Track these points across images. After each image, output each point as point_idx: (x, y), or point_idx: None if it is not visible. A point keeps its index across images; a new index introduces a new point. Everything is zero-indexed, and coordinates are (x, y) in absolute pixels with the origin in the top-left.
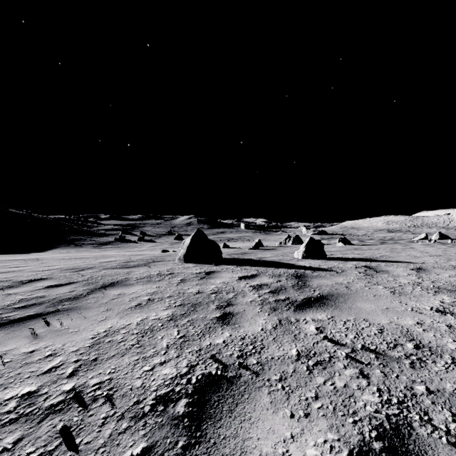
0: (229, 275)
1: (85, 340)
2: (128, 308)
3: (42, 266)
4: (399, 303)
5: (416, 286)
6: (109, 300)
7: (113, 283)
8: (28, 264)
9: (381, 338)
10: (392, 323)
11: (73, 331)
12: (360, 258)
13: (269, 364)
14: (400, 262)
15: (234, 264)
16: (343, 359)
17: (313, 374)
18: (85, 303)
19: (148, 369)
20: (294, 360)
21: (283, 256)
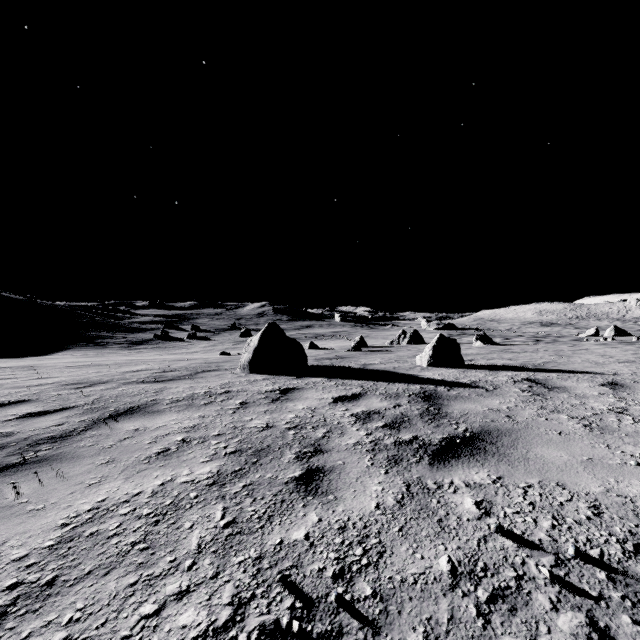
0: (317, 395)
1: (48, 532)
2: (144, 459)
3: (32, 379)
4: (606, 448)
5: (622, 416)
6: (116, 441)
7: (132, 408)
8: (14, 375)
9: (603, 528)
10: (611, 493)
11: (32, 509)
12: (515, 366)
13: (398, 598)
14: (578, 373)
15: (325, 376)
16: (546, 584)
17: (494, 628)
18: (75, 448)
19: (151, 611)
20: (448, 588)
21: (399, 363)
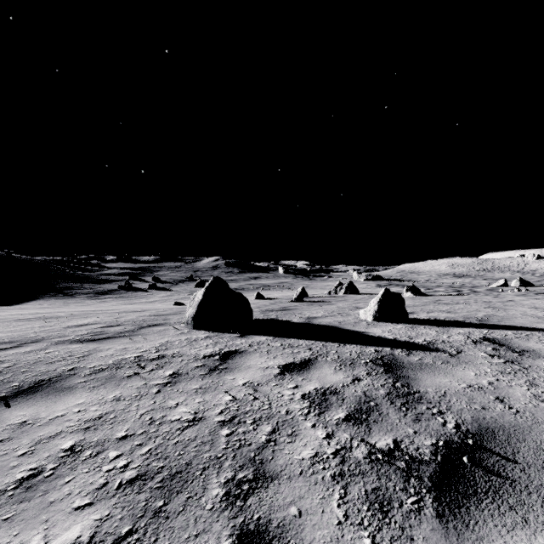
0: (261, 362)
1: None
2: None
3: None
4: None
5: None
6: None
7: (39, 383)
8: None
9: None
10: None
11: None
12: (461, 321)
13: None
14: (533, 330)
15: (270, 333)
16: None
17: None
18: None
19: None
20: None
21: (343, 316)
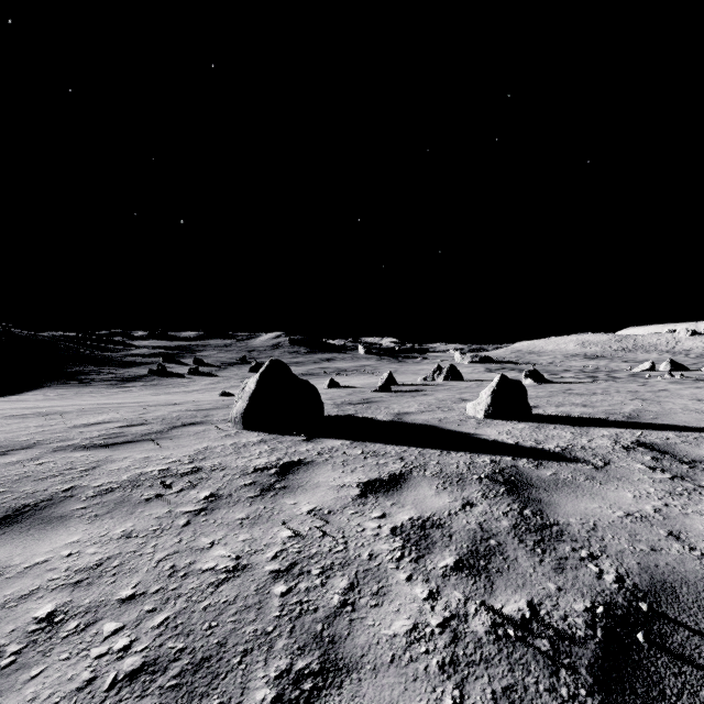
0: (334, 477)
1: None
2: None
3: None
4: None
5: None
6: None
7: (20, 510)
8: None
9: None
10: None
11: None
12: (602, 419)
13: None
14: (702, 431)
15: (347, 436)
16: None
17: None
18: None
19: None
20: None
21: (444, 411)
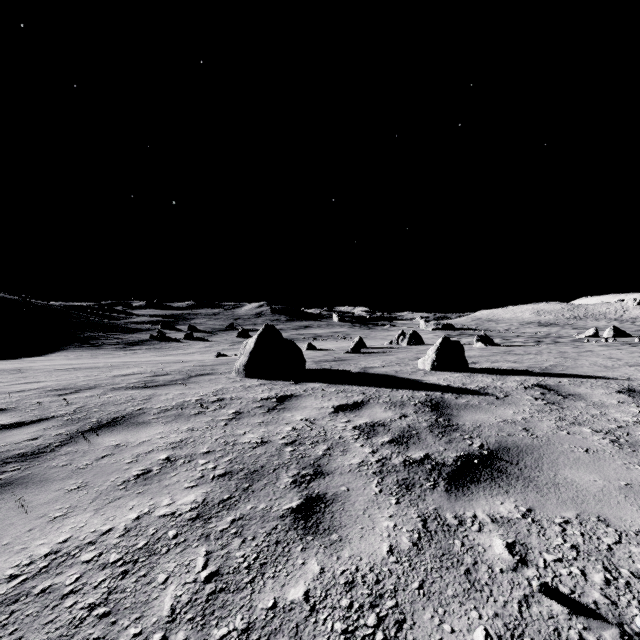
0: (316, 403)
1: None
2: (121, 483)
3: (17, 384)
4: None
5: None
6: (93, 460)
7: (116, 419)
8: None
9: None
10: None
11: None
12: (522, 370)
13: None
14: (590, 377)
15: (324, 381)
16: None
17: None
18: (46, 469)
19: None
20: None
21: (401, 366)
